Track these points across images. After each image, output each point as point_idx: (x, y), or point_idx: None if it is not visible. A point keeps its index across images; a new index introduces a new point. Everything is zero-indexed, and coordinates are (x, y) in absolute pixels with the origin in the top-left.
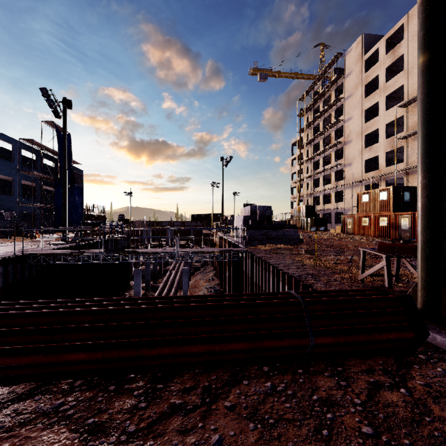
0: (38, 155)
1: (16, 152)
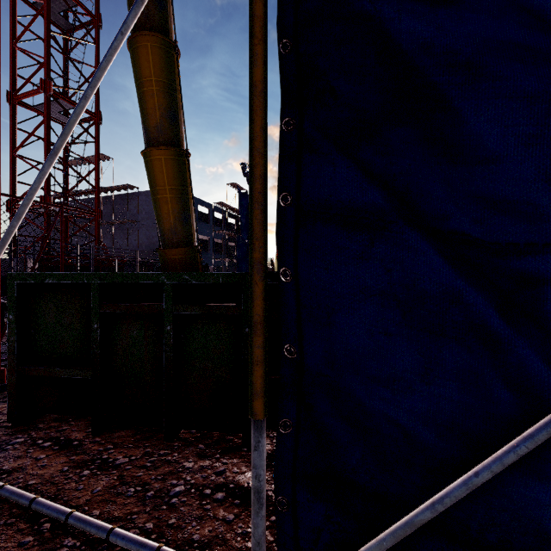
0: (225, 214)
1: (211, 215)
